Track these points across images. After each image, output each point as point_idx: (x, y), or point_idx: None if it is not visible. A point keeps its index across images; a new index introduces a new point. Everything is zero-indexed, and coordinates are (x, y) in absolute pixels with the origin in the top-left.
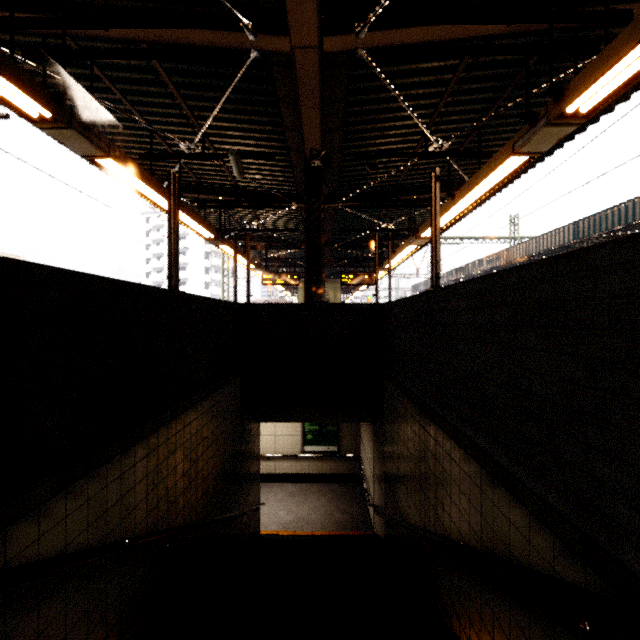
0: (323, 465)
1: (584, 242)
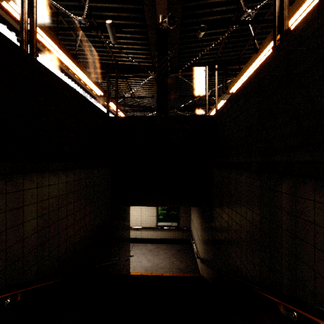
0: (169, 233)
1: None
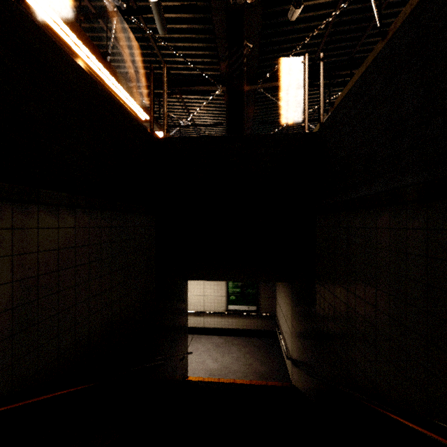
0: (244, 322)
1: None
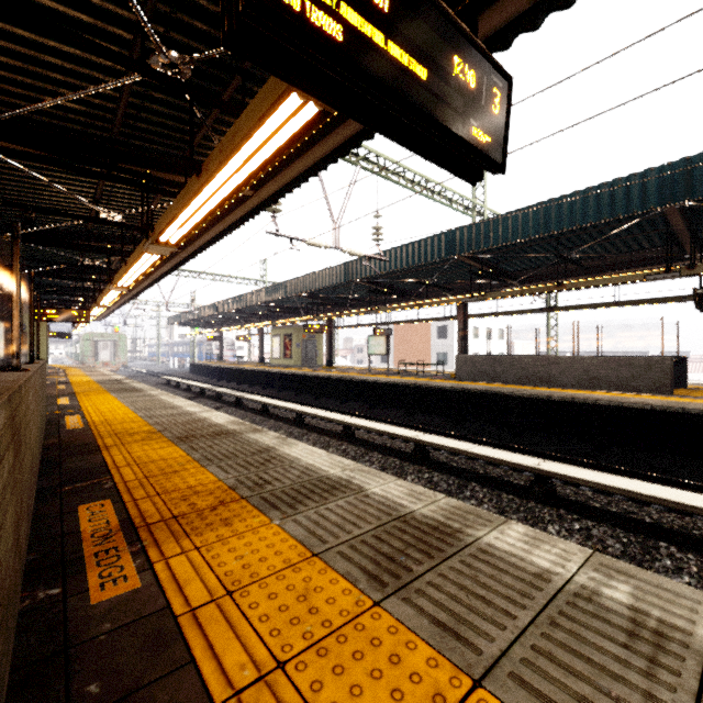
0: None
1: (297, 297)
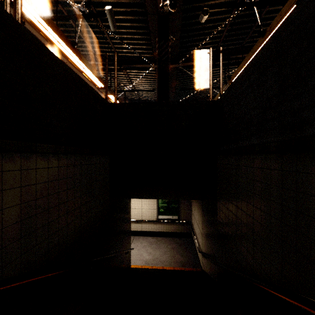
0: (169, 227)
1: None
